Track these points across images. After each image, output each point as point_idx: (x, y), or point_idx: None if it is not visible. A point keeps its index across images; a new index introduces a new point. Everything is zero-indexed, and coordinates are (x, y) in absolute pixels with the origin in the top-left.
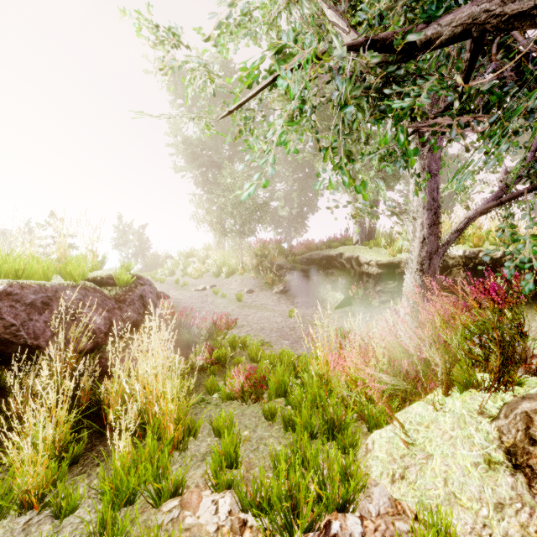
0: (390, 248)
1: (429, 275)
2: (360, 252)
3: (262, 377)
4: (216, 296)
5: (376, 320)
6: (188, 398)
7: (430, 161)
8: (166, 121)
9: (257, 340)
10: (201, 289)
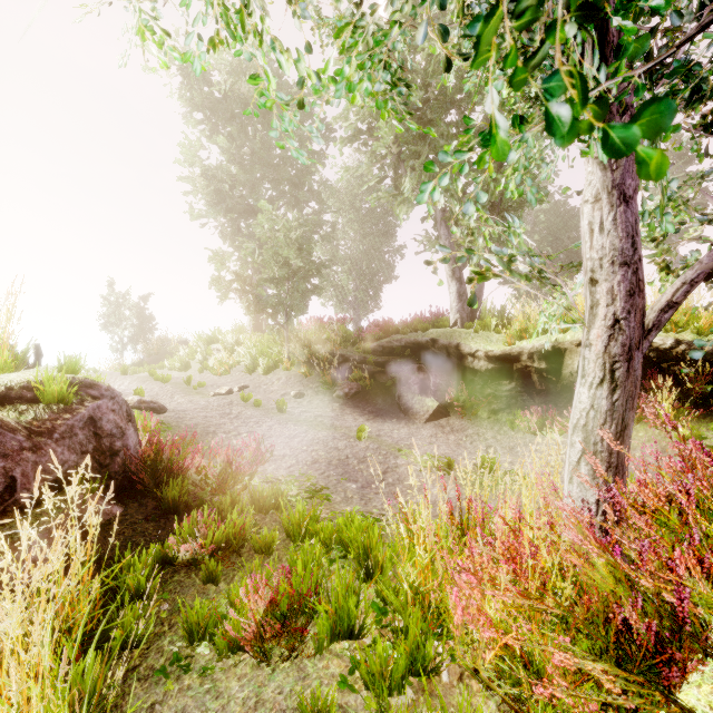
0: (506, 333)
1: (625, 390)
2: (461, 337)
3: (304, 596)
4: (245, 405)
5: (486, 440)
6: (147, 649)
7: (624, 173)
8: (178, 144)
9: (304, 484)
10: (225, 392)
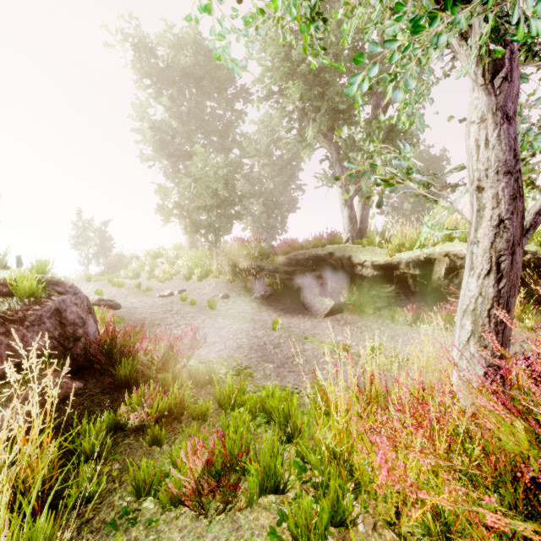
0: (388, 247)
1: (508, 280)
2: (352, 251)
3: (235, 456)
4: (183, 303)
5: (372, 330)
6: (100, 504)
7: (506, 97)
8: (131, 103)
9: (231, 364)
10: (167, 294)
